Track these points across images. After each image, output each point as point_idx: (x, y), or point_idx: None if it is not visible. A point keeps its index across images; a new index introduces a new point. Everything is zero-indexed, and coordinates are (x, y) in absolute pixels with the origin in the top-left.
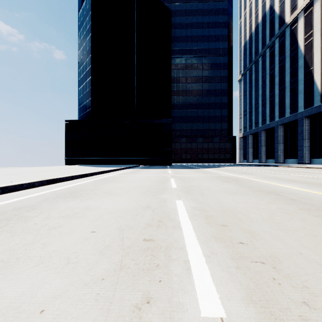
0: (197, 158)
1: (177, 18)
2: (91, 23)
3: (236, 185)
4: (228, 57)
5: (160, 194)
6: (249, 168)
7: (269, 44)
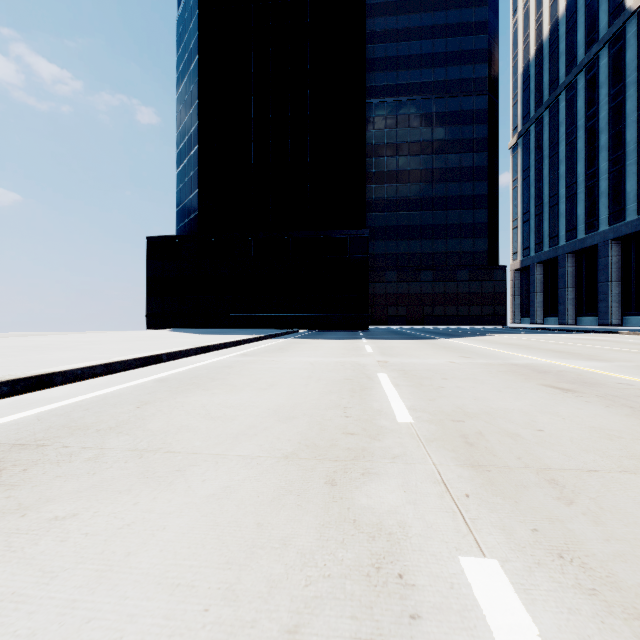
0: (422, 315)
1: (378, 20)
2: (198, 33)
3: (626, 413)
4: (489, 96)
5: (361, 475)
6: (556, 338)
7: (585, 60)
